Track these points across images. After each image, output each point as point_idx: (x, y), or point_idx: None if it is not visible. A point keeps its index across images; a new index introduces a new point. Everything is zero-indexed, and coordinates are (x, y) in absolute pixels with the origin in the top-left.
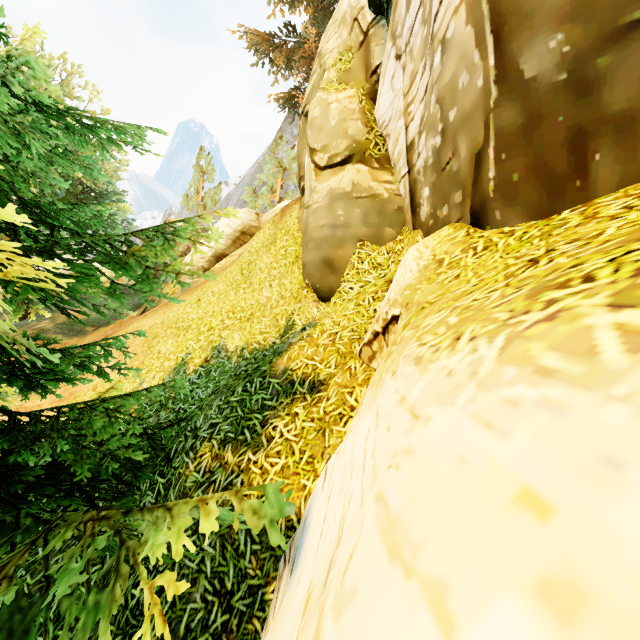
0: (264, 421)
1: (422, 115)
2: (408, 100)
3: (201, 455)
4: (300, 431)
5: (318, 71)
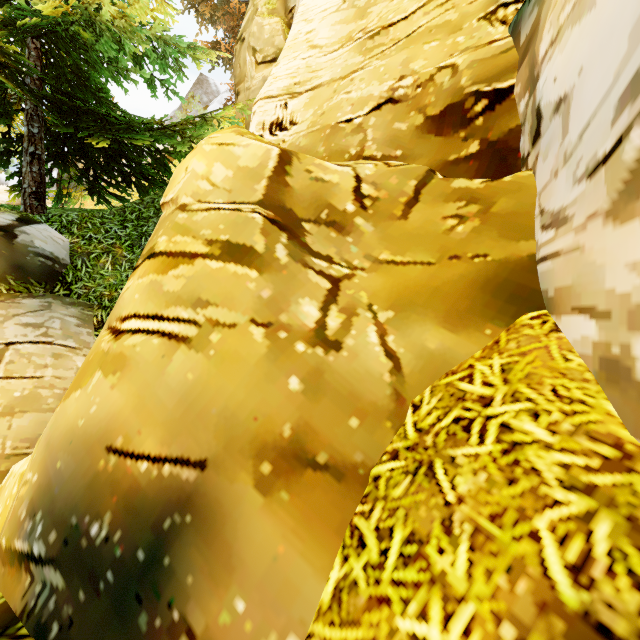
0: None
1: None
2: None
3: None
4: None
5: (252, 9)
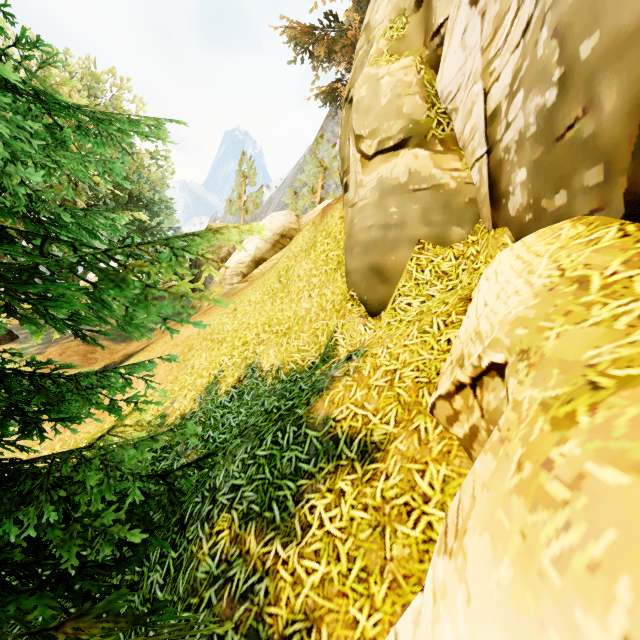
0: (298, 494)
1: (516, 68)
2: (489, 55)
3: (218, 531)
4: (347, 523)
5: (364, 47)
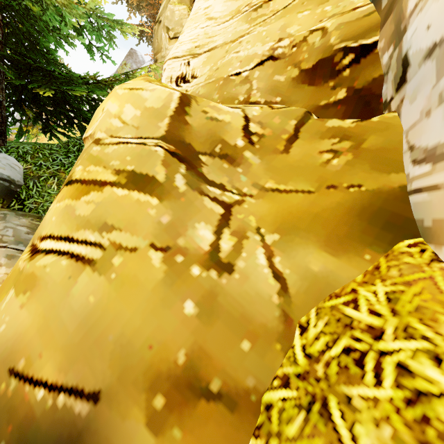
0: None
1: None
2: None
3: None
4: None
5: None
